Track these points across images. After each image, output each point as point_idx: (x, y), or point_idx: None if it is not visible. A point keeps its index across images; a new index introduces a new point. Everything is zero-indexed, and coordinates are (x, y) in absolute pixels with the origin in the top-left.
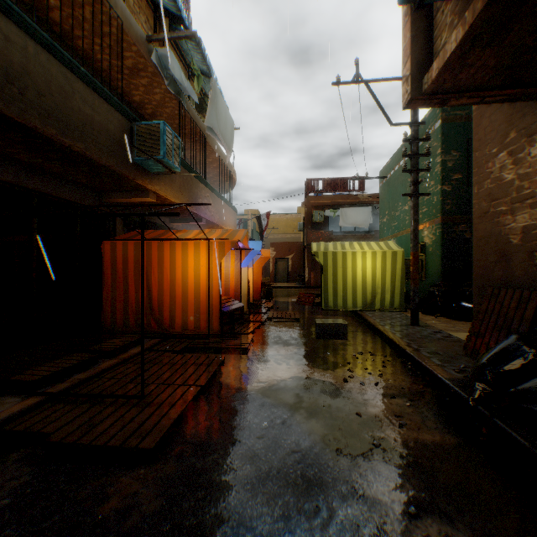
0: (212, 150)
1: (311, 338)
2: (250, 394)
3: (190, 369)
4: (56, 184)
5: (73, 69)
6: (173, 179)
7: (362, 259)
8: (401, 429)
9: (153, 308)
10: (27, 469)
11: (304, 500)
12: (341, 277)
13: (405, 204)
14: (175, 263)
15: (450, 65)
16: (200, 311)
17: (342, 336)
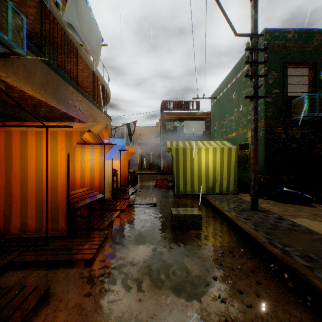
0: (86, 64)
1: (167, 229)
2: None
3: None
4: None
5: None
6: (31, 72)
7: (206, 154)
8: None
9: None
10: None
11: None
12: (190, 168)
13: (232, 115)
14: (13, 154)
15: None
16: (44, 210)
17: (197, 226)
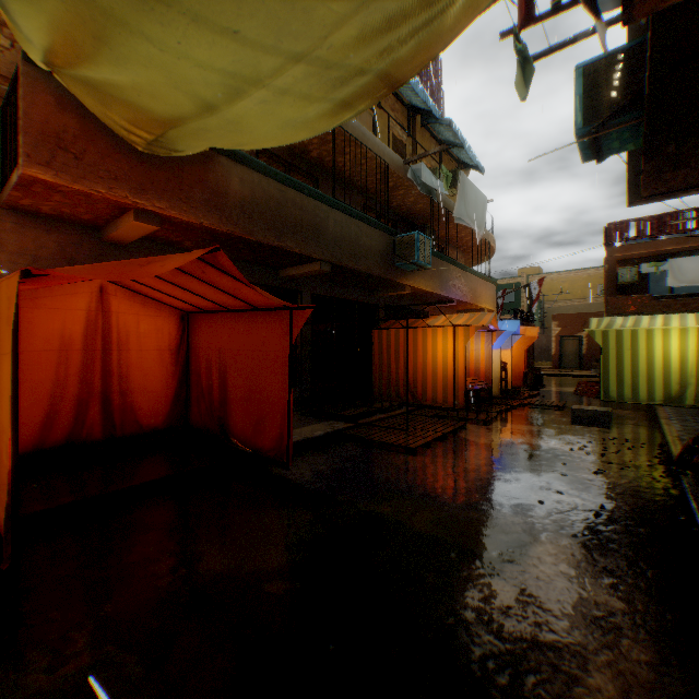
0: (464, 226)
1: (563, 423)
2: (480, 444)
3: (437, 425)
4: (344, 290)
5: (361, 219)
6: (424, 270)
7: (662, 339)
8: (594, 475)
9: (409, 383)
10: (357, 448)
11: (495, 479)
12: (628, 361)
13: None
14: (427, 346)
15: (649, 183)
16: (448, 388)
17: (602, 425)
